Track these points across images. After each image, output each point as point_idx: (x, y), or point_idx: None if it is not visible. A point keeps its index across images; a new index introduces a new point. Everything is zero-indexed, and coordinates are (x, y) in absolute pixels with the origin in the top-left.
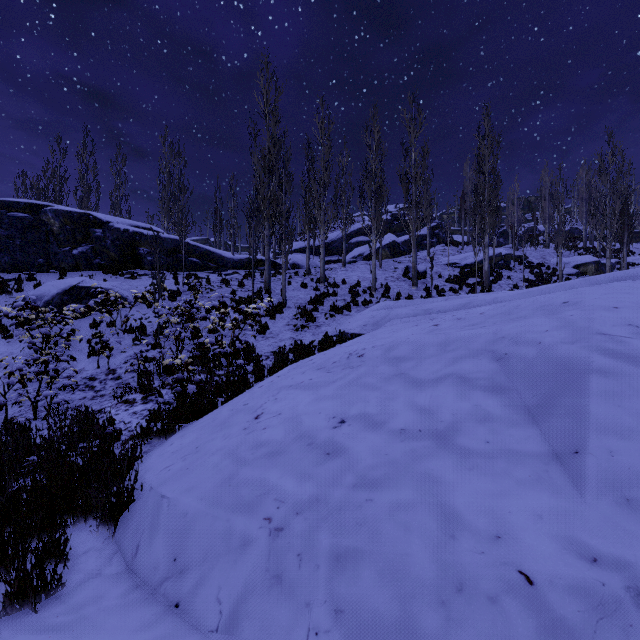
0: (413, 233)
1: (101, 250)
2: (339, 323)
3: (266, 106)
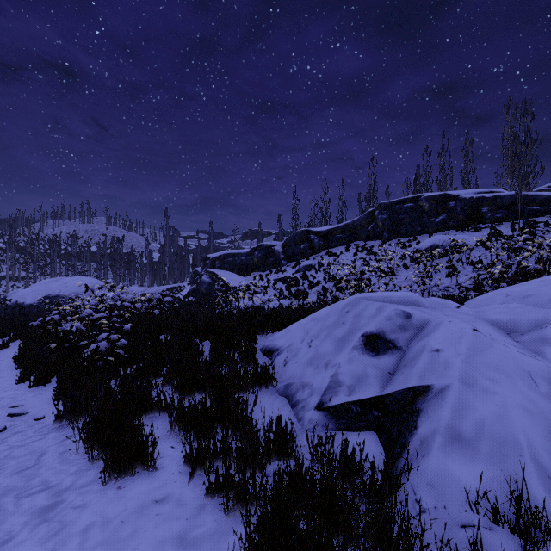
0: None
1: (453, 216)
2: None
3: None
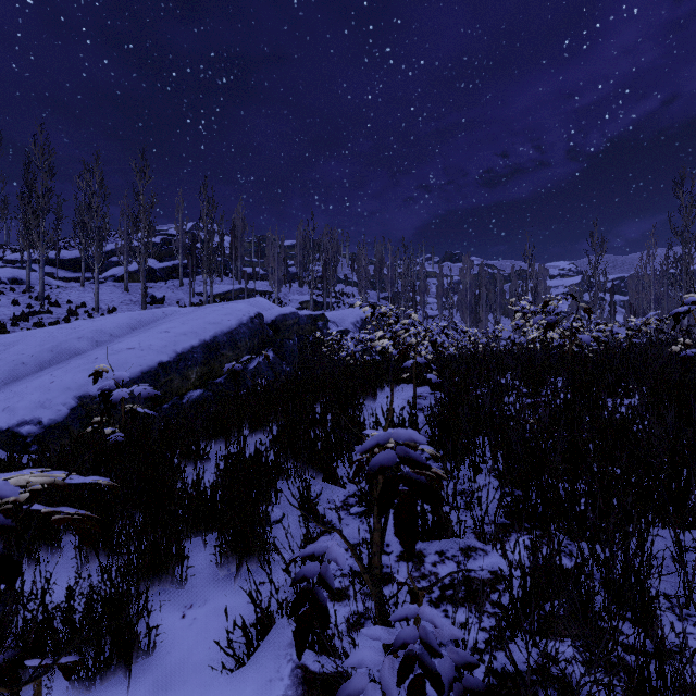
0: (141, 265)
1: None
2: None
3: None
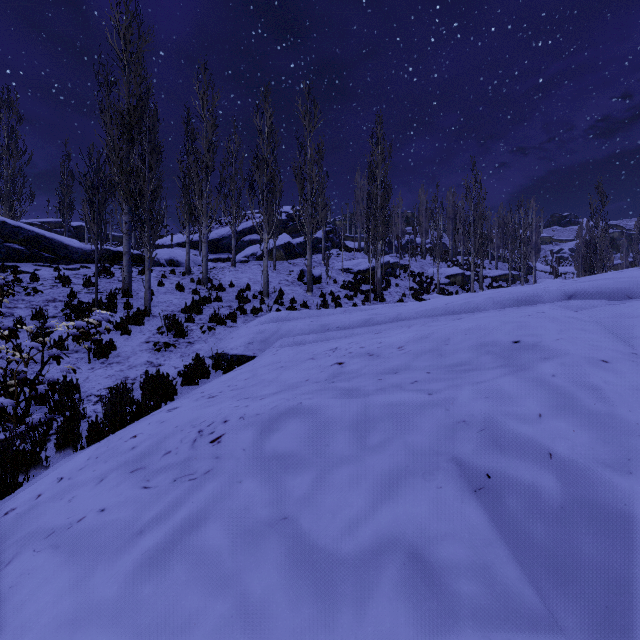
0: (308, 234)
1: None
2: (220, 338)
3: (124, 53)
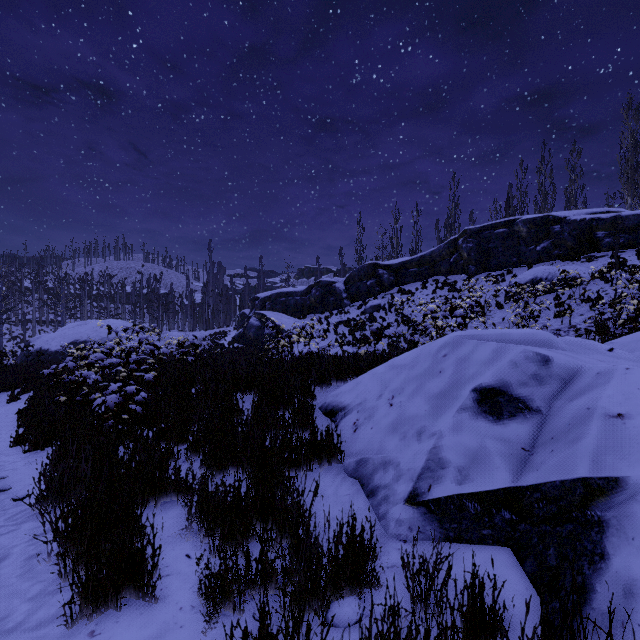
0: None
1: (559, 242)
2: None
3: None
